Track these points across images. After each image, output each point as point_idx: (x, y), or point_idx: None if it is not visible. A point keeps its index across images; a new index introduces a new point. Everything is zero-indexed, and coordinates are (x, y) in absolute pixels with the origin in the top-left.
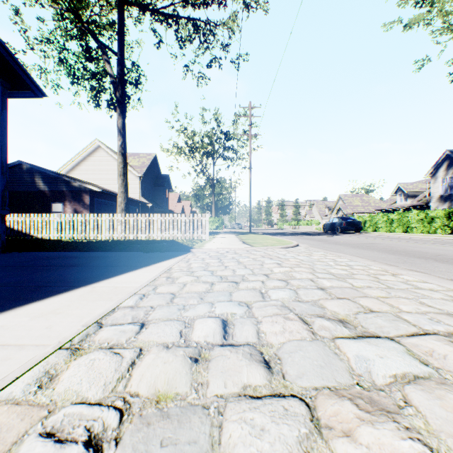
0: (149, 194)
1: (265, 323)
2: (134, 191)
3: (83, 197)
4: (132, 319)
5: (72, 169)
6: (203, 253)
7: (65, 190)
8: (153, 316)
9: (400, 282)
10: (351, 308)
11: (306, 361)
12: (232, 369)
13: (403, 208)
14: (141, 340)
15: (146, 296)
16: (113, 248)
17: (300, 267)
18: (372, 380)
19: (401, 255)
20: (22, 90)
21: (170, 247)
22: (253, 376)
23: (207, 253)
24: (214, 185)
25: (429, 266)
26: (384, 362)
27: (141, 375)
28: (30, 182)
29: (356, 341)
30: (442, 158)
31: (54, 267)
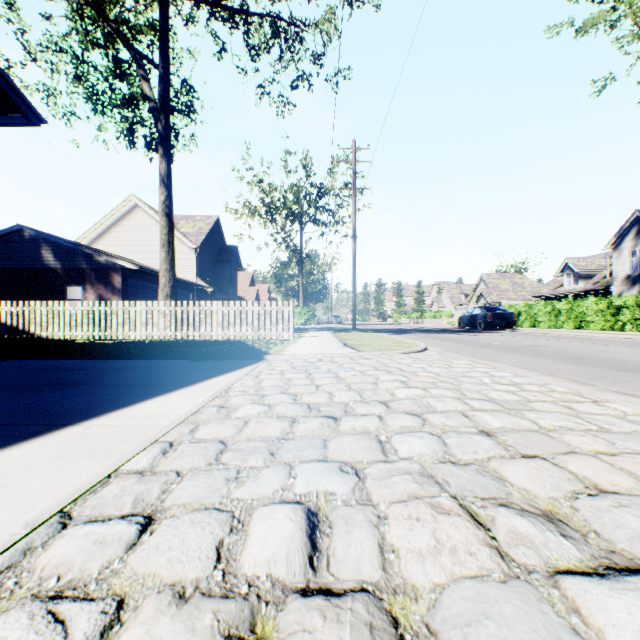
0: (209, 273)
1: (396, 523)
2: (186, 269)
3: (112, 278)
4: (132, 506)
5: (98, 238)
6: (283, 362)
7: (85, 268)
8: (175, 498)
9: (614, 416)
10: (559, 484)
11: None
12: None
13: (572, 294)
14: (132, 569)
15: (175, 446)
16: (148, 353)
17: (439, 389)
18: None
19: (589, 365)
20: (8, 113)
21: (234, 352)
22: None
23: (290, 361)
24: (301, 261)
25: None
26: None
27: None
28: (34, 256)
29: (608, 586)
30: (630, 222)
31: (40, 387)
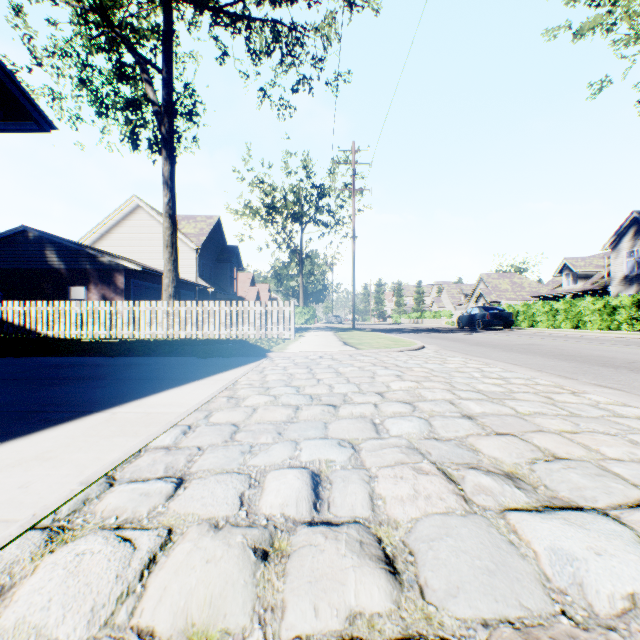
0: (210, 274)
1: (384, 480)
2: (188, 270)
3: (115, 278)
4: (165, 471)
5: (100, 238)
6: (285, 359)
7: (89, 268)
8: (200, 465)
9: (587, 405)
10: (522, 453)
11: (461, 559)
12: (328, 577)
13: (571, 294)
14: (174, 511)
15: (193, 428)
16: (154, 351)
17: (431, 382)
18: (591, 605)
19: (578, 361)
20: (20, 120)
21: (238, 350)
22: (367, 592)
23: (292, 358)
24: (302, 262)
25: (624, 379)
26: (603, 562)
27: (162, 588)
28: (38, 256)
29: (543, 517)
30: (627, 222)
31: (60, 381)
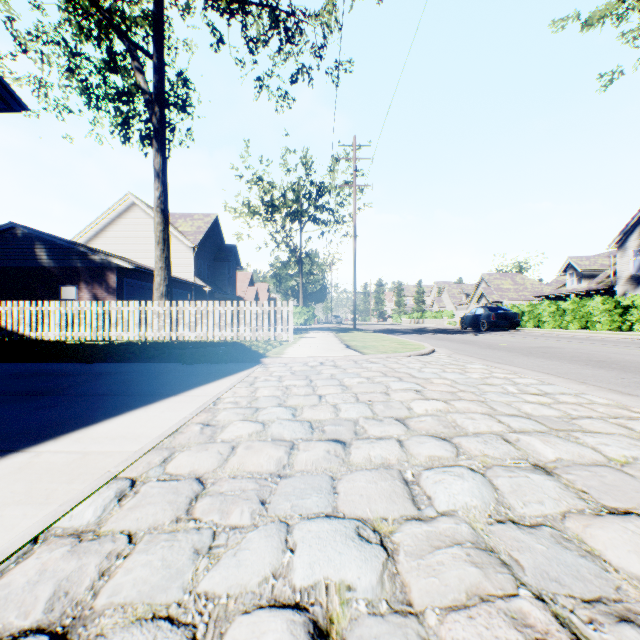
0: (208, 273)
1: None
2: (184, 269)
3: (107, 277)
4: (41, 609)
5: (94, 237)
6: (281, 366)
7: (80, 267)
8: (110, 593)
9: None
10: None
11: None
12: None
13: (575, 294)
14: None
15: (136, 487)
16: (137, 355)
17: (462, 401)
18: None
19: (616, 369)
20: None
21: (230, 354)
22: None
23: (289, 365)
24: (301, 261)
25: None
26: None
27: None
28: (27, 254)
29: None
30: (634, 220)
31: (3, 398)
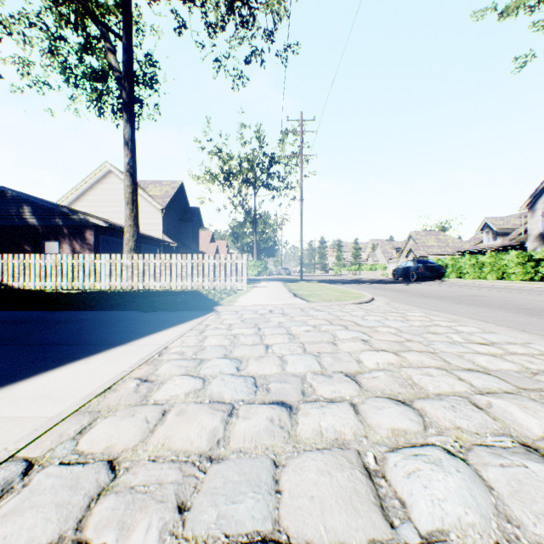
0: (174, 231)
1: None
2: (154, 227)
3: (85, 234)
4: None
5: (76, 200)
6: (233, 314)
7: (61, 225)
8: None
9: None
10: None
11: None
12: None
13: (491, 249)
14: None
15: (26, 477)
16: (102, 303)
17: (412, 352)
18: None
19: None
20: None
21: (187, 302)
22: None
23: (240, 313)
24: (255, 221)
25: None
26: None
27: None
28: (15, 214)
29: None
30: (543, 185)
31: None
